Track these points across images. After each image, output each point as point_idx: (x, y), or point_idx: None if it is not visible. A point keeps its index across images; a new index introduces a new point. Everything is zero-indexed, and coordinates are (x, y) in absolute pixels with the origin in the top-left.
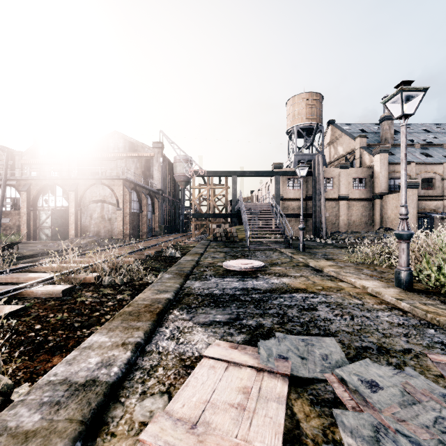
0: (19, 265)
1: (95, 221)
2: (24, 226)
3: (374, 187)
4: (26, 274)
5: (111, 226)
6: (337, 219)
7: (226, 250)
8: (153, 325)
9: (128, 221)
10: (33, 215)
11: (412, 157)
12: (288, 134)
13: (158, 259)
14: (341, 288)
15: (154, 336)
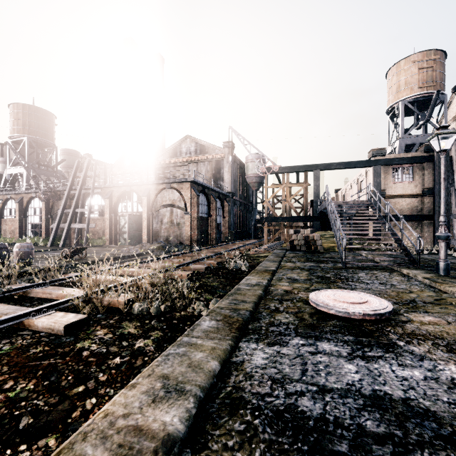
0: (69, 275)
1: (165, 226)
2: (107, 231)
3: None
4: (61, 288)
5: (179, 231)
6: None
7: (310, 266)
8: None
9: (196, 226)
10: (114, 221)
11: None
12: (389, 114)
13: (218, 273)
14: None
15: None
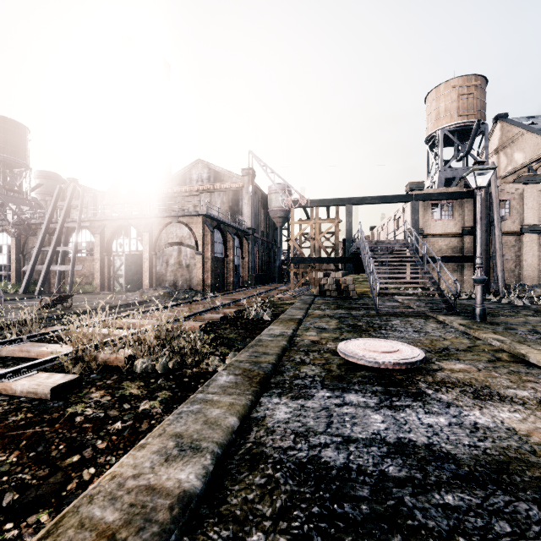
0: (51, 328)
1: (171, 269)
2: (98, 274)
3: None
4: (42, 344)
5: (189, 274)
6: (518, 265)
7: (340, 314)
8: None
9: (209, 268)
10: (107, 262)
11: None
12: (428, 143)
13: (237, 324)
14: None
15: None
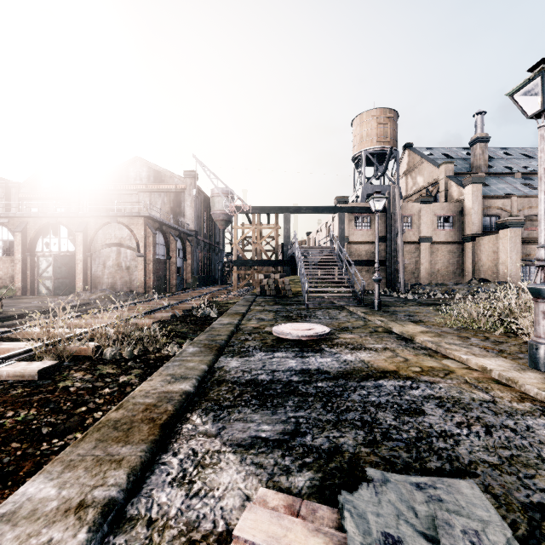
0: None
1: (109, 271)
2: (19, 277)
3: (464, 227)
4: None
5: (129, 276)
6: (417, 268)
7: (277, 308)
8: (150, 452)
9: (152, 270)
10: (30, 263)
11: (512, 189)
12: (354, 162)
13: (186, 320)
14: (449, 371)
15: (148, 477)
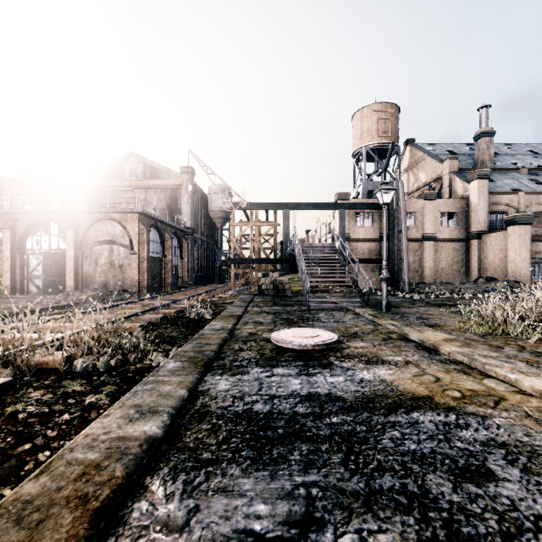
0: None
1: (101, 269)
2: (7, 275)
3: (470, 224)
4: None
5: (122, 274)
6: (421, 266)
7: (276, 310)
8: None
9: (145, 268)
10: (19, 261)
11: (518, 185)
12: (355, 158)
13: (178, 323)
14: (498, 396)
15: None
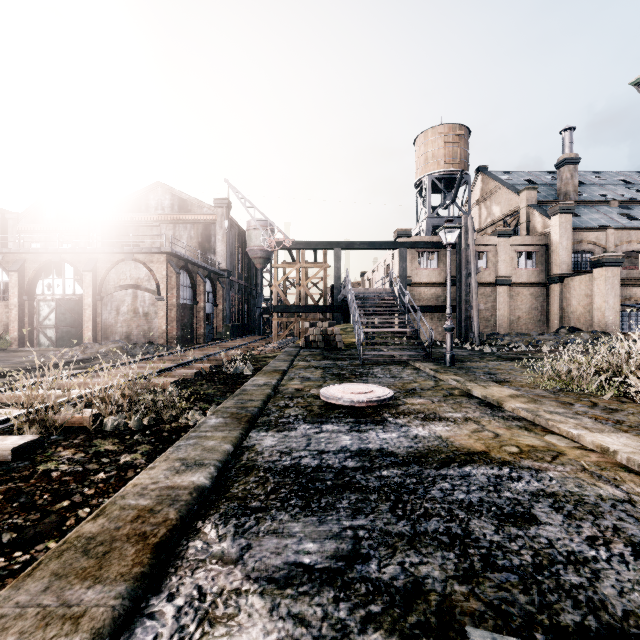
0: None
1: (123, 318)
2: (15, 325)
3: (550, 266)
4: None
5: (148, 324)
6: (494, 315)
7: (326, 364)
8: (131, 597)
9: (175, 317)
10: (28, 308)
11: (607, 220)
12: (418, 188)
13: (214, 379)
14: (557, 452)
15: None
